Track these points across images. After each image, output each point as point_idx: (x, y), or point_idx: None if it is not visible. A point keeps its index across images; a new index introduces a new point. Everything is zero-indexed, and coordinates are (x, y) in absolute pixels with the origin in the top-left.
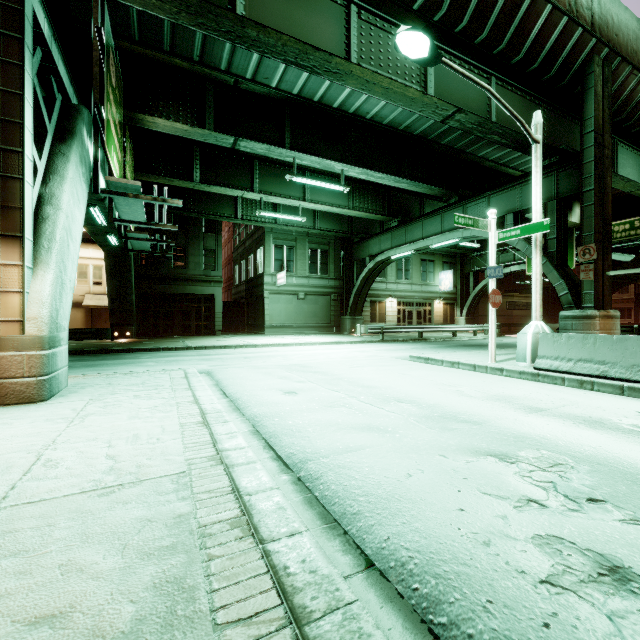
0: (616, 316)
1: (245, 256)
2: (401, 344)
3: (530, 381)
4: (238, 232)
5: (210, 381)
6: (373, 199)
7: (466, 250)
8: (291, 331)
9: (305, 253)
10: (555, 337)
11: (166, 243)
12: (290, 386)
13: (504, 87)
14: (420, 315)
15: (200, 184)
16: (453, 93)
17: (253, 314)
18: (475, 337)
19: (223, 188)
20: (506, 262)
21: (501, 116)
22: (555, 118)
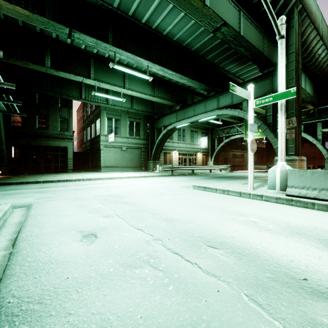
0: (305, 160)
1: (90, 125)
2: (183, 177)
3: (291, 206)
4: (86, 111)
5: (20, 217)
6: (166, 92)
7: (213, 126)
8: (117, 169)
9: (126, 123)
10: (301, 172)
11: (13, 103)
12: (94, 223)
13: (247, 19)
14: (190, 160)
15: (50, 69)
16: (220, 13)
17: (94, 159)
18: (221, 172)
19: (68, 74)
20: (233, 133)
21: (245, 37)
22: (270, 46)
